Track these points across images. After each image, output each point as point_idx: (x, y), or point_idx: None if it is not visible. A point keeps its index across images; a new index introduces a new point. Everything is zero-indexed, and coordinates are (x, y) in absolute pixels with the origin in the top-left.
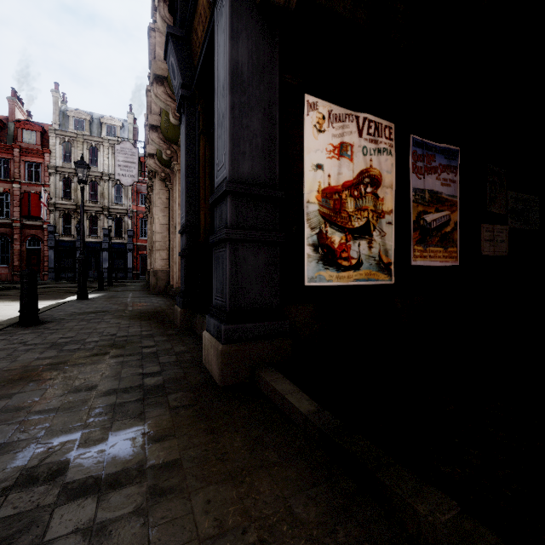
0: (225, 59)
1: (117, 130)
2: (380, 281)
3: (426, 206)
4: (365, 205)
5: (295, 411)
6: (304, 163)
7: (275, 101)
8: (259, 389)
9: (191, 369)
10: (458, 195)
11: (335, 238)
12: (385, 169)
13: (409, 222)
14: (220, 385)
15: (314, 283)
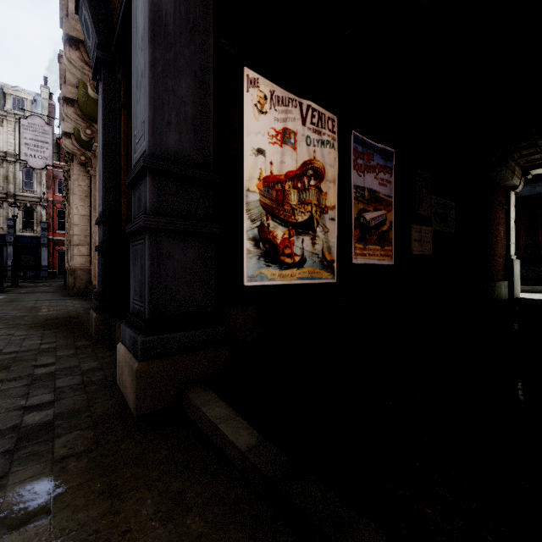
0: (144, 2)
1: (26, 104)
2: (323, 279)
3: (365, 204)
4: (309, 199)
5: (230, 446)
6: (243, 146)
7: (209, 67)
8: (187, 415)
9: (98, 393)
10: (393, 195)
11: (278, 233)
12: (328, 162)
13: (350, 219)
14: (136, 414)
15: (255, 283)
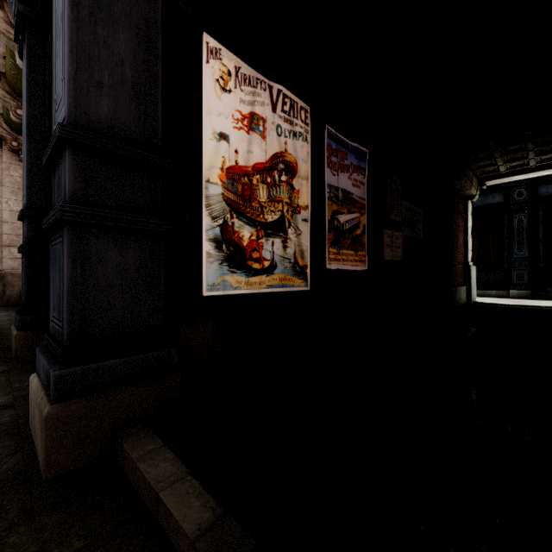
0: None
1: None
2: (295, 287)
3: (339, 205)
4: (280, 196)
5: (174, 527)
6: (202, 127)
7: (156, 22)
8: (121, 472)
9: None
10: (366, 198)
11: (245, 234)
12: (301, 156)
13: (324, 221)
14: (45, 477)
15: (217, 292)
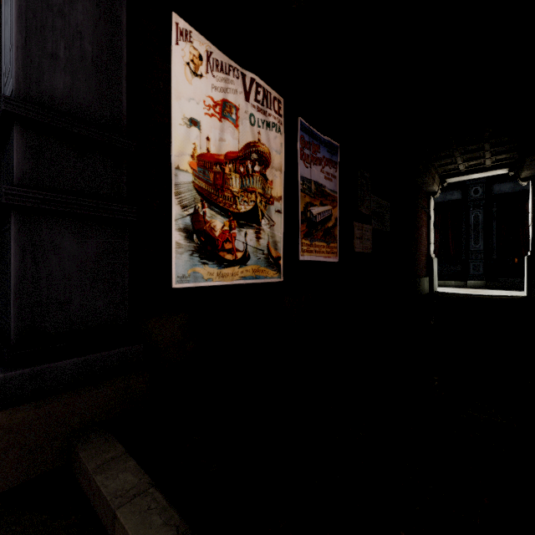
0: None
1: None
2: (269, 278)
3: (312, 198)
4: (253, 186)
5: None
6: (171, 111)
7: None
8: (76, 484)
9: None
10: (338, 191)
11: (217, 224)
12: (274, 147)
13: (297, 213)
14: None
15: (187, 284)
